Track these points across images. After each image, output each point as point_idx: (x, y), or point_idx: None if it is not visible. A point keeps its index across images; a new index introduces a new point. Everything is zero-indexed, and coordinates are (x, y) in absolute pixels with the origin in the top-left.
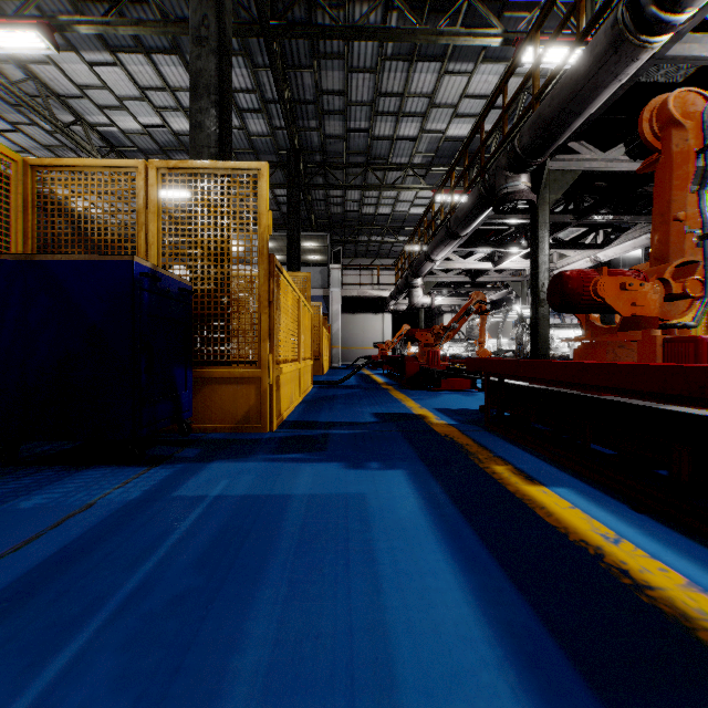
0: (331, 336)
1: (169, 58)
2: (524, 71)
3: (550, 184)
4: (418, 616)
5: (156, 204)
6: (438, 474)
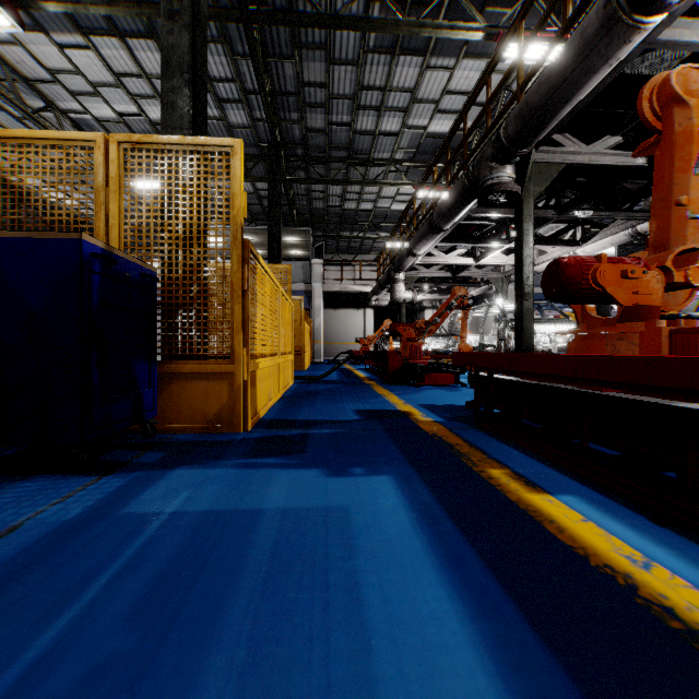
0: (313, 331)
1: (145, 43)
2: (505, 68)
3: (534, 176)
4: (421, 693)
5: (117, 181)
6: (429, 480)
